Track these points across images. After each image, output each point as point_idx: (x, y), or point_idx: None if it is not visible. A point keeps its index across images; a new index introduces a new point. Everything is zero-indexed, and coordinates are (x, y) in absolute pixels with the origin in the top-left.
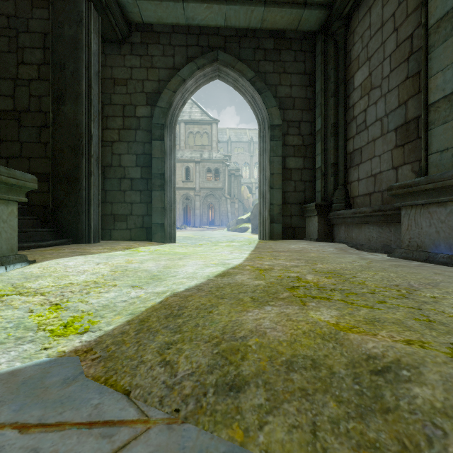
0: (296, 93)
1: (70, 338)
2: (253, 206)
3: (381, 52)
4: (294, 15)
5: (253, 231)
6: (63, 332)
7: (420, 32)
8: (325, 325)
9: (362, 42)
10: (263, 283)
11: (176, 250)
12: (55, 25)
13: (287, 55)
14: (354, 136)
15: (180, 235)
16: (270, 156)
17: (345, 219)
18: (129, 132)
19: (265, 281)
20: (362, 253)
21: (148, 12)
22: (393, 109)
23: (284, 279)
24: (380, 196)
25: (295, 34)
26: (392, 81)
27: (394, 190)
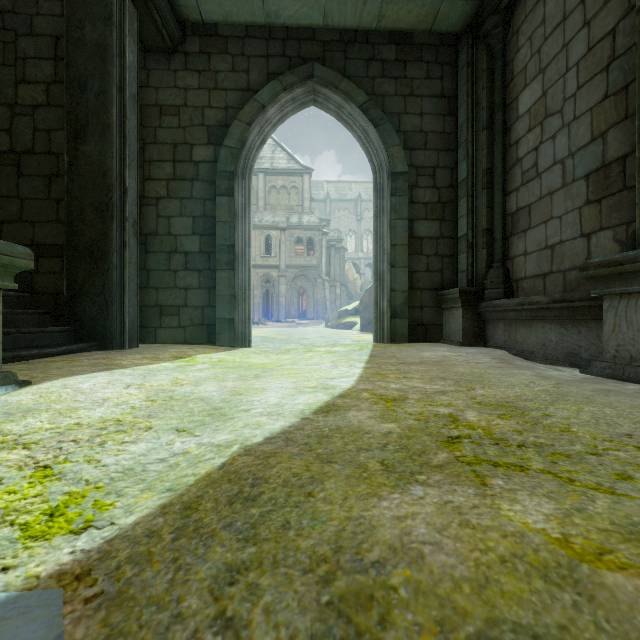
0: (429, 125)
1: (55, 544)
2: (361, 291)
3: (563, 59)
4: (428, 8)
5: (363, 328)
6: (45, 529)
7: (627, 25)
8: (544, 545)
9: (532, 46)
10: (397, 429)
11: (252, 359)
12: (72, 24)
13: (415, 69)
14: (519, 189)
15: (257, 334)
16: (391, 219)
17: (504, 312)
18: (182, 183)
19: (398, 424)
20: (537, 366)
21: (211, 5)
22: (582, 145)
23: (430, 421)
24: (561, 278)
25: (428, 38)
26: (581, 102)
27: (591, 270)
